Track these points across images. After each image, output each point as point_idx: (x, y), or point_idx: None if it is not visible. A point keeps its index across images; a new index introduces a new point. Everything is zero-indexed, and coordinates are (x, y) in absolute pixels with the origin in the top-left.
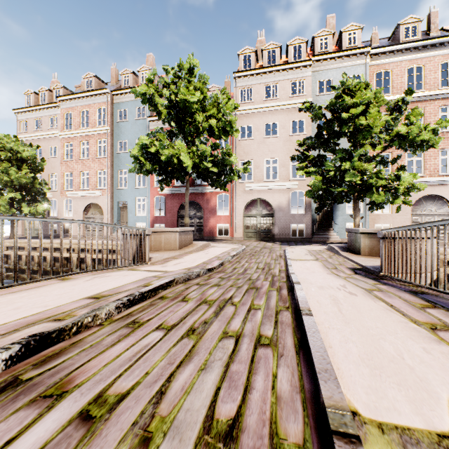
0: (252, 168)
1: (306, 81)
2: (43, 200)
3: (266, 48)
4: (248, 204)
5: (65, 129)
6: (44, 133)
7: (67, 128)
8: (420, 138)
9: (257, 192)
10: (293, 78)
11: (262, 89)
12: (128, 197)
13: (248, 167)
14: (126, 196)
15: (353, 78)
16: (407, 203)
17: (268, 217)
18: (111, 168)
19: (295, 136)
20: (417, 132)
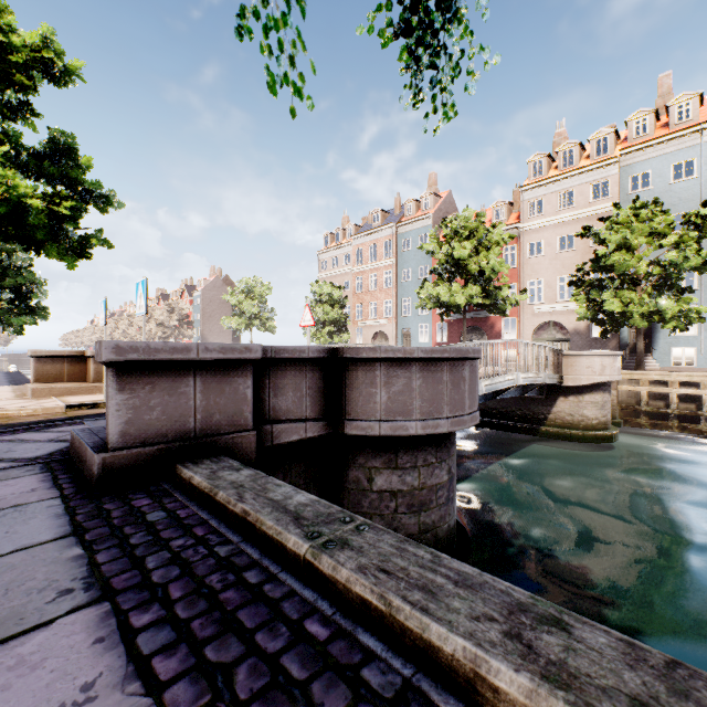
0: (543, 287)
1: (612, 181)
2: (344, 331)
3: (561, 150)
4: (538, 328)
5: (356, 264)
6: (340, 270)
7: (357, 262)
8: (687, 265)
9: (548, 314)
10: (594, 180)
11: (554, 199)
12: (411, 324)
13: (524, 294)
14: (409, 324)
15: (635, 198)
16: (680, 327)
17: (562, 342)
18: (396, 297)
19: (596, 247)
20: (680, 260)
